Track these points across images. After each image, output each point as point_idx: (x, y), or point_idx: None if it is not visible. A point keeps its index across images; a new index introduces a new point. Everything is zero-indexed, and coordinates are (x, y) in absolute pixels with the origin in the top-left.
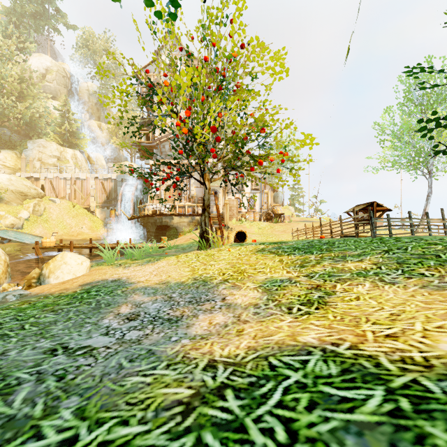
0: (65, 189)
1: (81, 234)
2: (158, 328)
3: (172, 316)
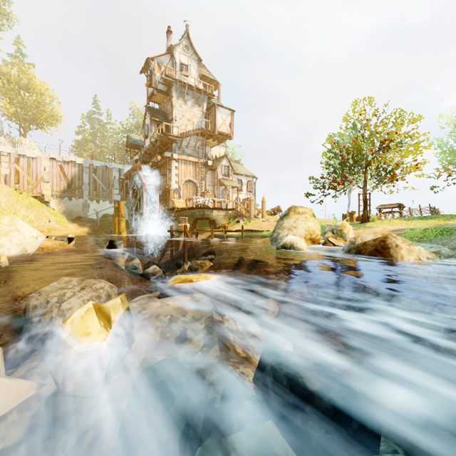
0: None
1: (55, 229)
2: None
3: None
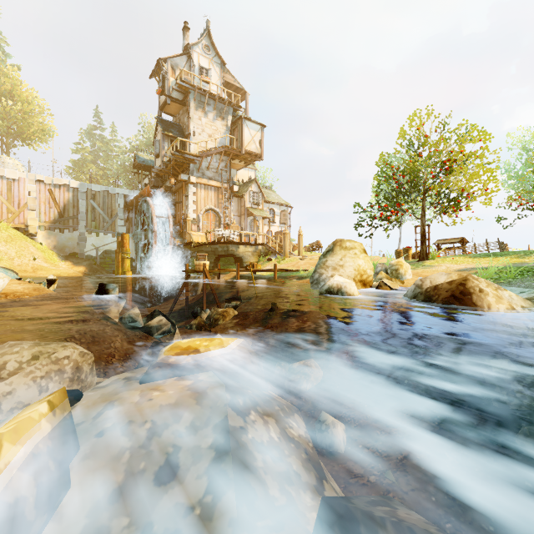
0: None
1: (42, 269)
2: None
3: None
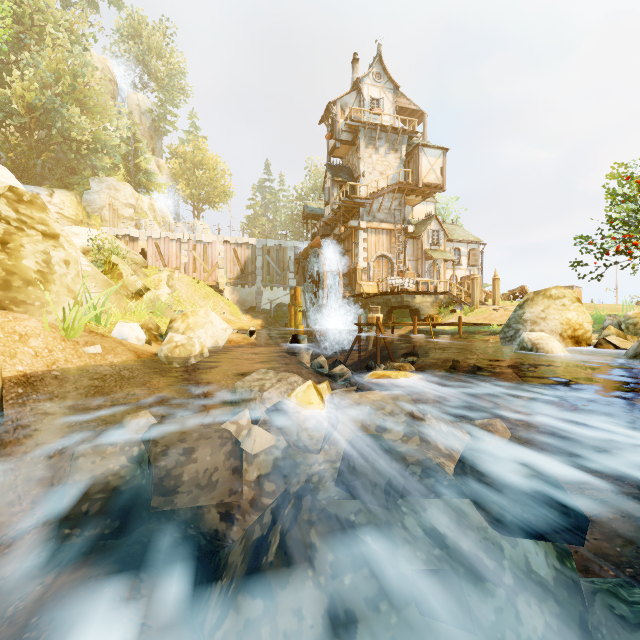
0: (178, 256)
1: (230, 322)
2: None
3: None
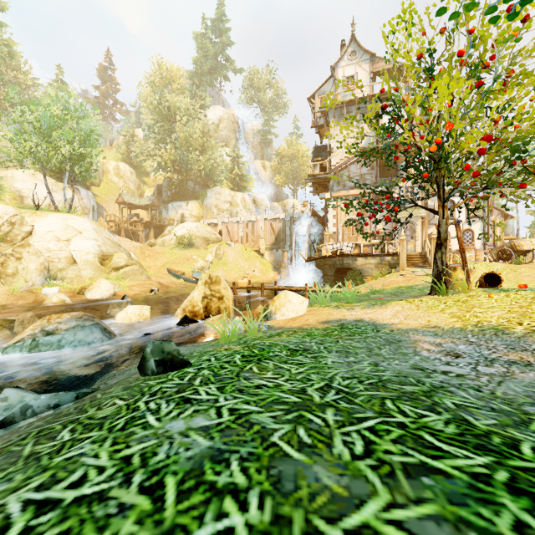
0: (238, 233)
1: (253, 277)
2: (513, 368)
3: (511, 360)
